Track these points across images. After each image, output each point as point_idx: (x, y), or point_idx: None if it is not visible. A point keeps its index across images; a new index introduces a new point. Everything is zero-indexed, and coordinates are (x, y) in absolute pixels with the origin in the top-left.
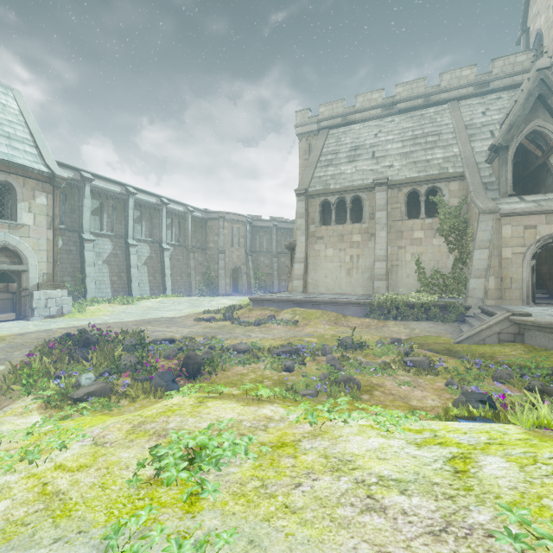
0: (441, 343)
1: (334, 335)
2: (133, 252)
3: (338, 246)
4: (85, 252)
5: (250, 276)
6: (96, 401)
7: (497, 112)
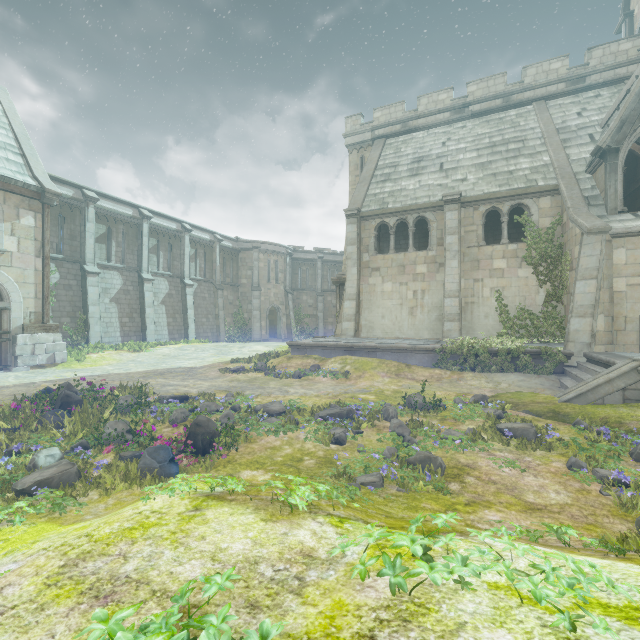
0: (542, 402)
1: (397, 391)
2: (148, 288)
3: (398, 279)
4: (87, 288)
5: (290, 319)
6: (44, 496)
7: (596, 112)
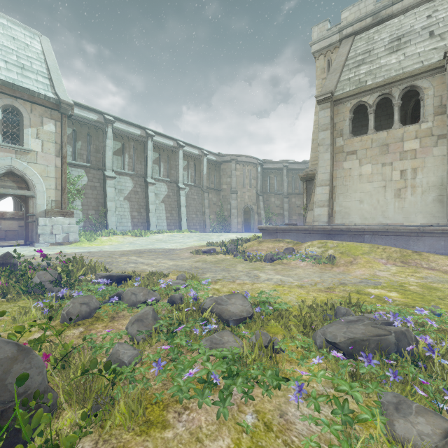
0: None
1: (427, 286)
2: (151, 190)
3: (379, 160)
4: (106, 188)
5: (260, 216)
6: None
7: None
